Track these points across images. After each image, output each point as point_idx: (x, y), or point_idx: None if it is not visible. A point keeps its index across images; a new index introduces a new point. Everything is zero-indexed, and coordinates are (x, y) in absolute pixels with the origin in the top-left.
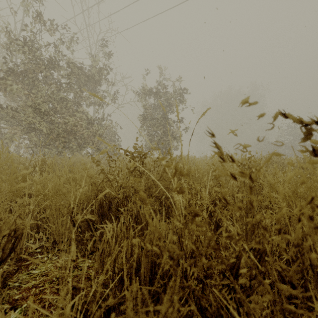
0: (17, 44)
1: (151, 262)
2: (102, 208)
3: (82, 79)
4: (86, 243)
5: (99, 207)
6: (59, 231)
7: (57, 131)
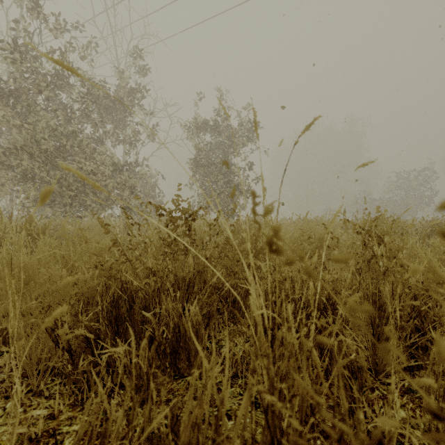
0: (3, 49)
1: (203, 418)
2: (117, 308)
3: (105, 104)
4: (81, 379)
5: (112, 306)
6: (31, 356)
7: (67, 182)
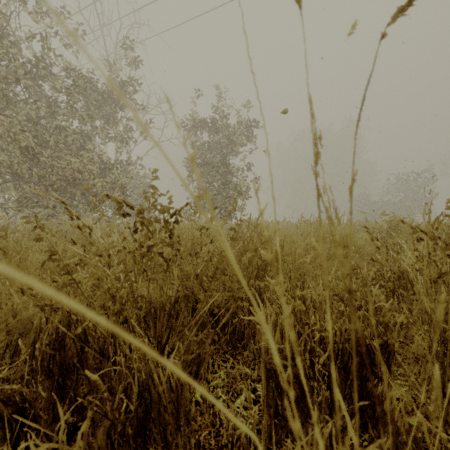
0: None
1: None
2: (62, 351)
3: (93, 98)
4: None
5: (55, 348)
6: None
7: (50, 180)
